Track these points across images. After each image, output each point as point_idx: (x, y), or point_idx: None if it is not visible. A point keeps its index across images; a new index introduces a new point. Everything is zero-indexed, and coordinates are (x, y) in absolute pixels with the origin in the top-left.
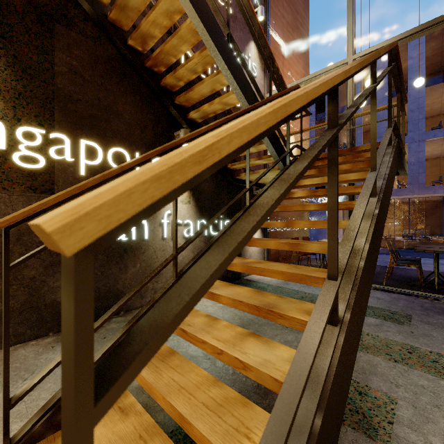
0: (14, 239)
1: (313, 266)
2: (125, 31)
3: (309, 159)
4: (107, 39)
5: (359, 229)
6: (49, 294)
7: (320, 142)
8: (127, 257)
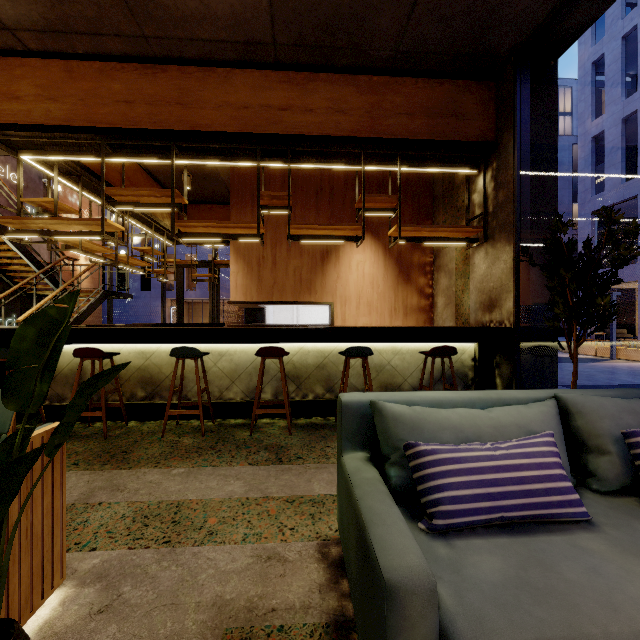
0: None
1: None
2: None
3: None
4: None
5: None
6: None
7: None
8: None
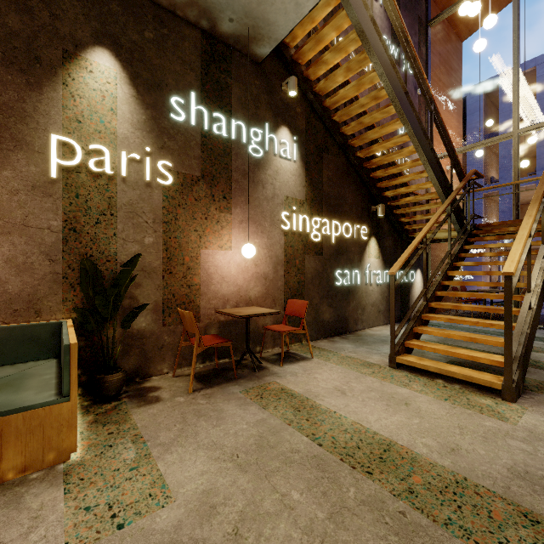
0: (310, 282)
1: (471, 313)
2: (354, 147)
3: (525, 254)
4: (342, 153)
5: (538, 275)
6: (321, 315)
7: (526, 246)
8: (349, 296)
